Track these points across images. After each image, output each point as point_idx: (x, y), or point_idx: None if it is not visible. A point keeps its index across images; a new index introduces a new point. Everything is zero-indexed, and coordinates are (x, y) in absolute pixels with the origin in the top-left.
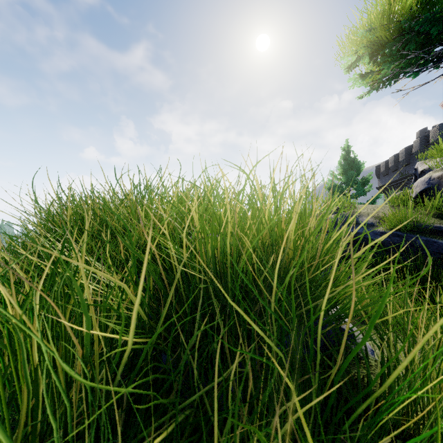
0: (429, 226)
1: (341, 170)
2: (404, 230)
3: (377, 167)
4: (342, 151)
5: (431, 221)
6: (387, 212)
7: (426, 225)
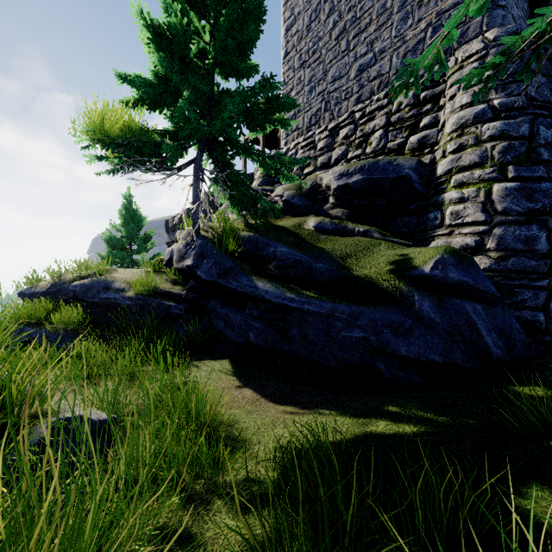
0: (163, 291)
1: (123, 221)
2: (145, 295)
3: (167, 221)
4: (123, 199)
5: (166, 286)
6: (139, 278)
7: (161, 290)
